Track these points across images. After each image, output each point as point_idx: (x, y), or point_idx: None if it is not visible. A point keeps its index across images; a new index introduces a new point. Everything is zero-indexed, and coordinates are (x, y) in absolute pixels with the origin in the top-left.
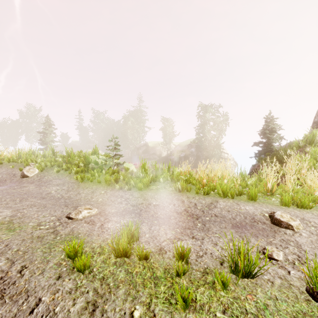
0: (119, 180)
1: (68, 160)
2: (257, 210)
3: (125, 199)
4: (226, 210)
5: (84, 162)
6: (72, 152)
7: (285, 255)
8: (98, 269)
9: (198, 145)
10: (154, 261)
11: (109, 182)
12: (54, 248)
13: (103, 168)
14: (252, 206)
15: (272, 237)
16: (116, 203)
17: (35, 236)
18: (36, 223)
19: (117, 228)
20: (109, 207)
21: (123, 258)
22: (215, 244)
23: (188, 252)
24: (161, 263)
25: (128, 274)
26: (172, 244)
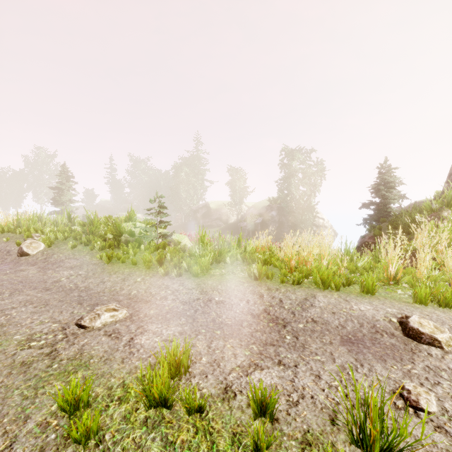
0: (164, 261)
1: (90, 229)
2: (378, 311)
3: (172, 292)
4: (330, 311)
5: (113, 233)
6: (96, 218)
7: (440, 400)
8: (113, 436)
9: (282, 207)
10: (215, 415)
11: (148, 264)
12: (43, 389)
13: (142, 242)
14: (369, 304)
15: (409, 361)
16: (157, 298)
17: (18, 362)
18: (25, 335)
19: (151, 353)
20: (147, 305)
21: (160, 409)
22: (317, 376)
23: (273, 400)
24: (227, 419)
25: (167, 447)
26: (246, 377)
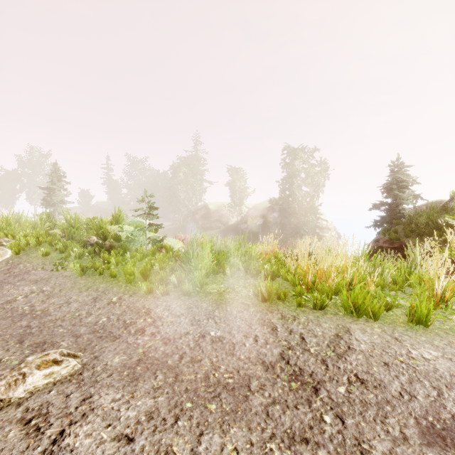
0: (149, 273)
1: (69, 233)
2: (454, 362)
3: (153, 321)
4: (380, 361)
5: (96, 237)
6: (75, 220)
7: None
8: None
9: (284, 208)
10: None
11: (130, 277)
12: None
13: (128, 248)
14: (431, 346)
15: None
16: (131, 332)
17: None
18: None
19: None
20: (113, 345)
21: None
22: None
23: None
24: None
25: None
26: None
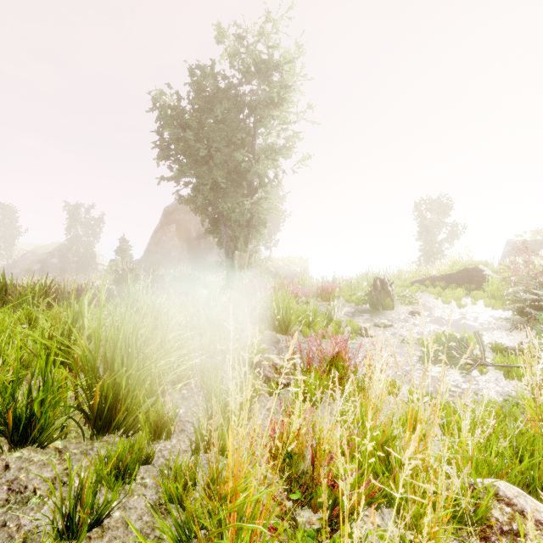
0: None
1: None
2: None
3: None
4: None
5: None
6: None
7: None
8: None
9: (65, 255)
10: None
11: None
12: None
13: None
14: None
15: None
16: None
17: None
18: None
19: None
20: None
21: None
22: None
23: None
24: None
25: None
26: None
